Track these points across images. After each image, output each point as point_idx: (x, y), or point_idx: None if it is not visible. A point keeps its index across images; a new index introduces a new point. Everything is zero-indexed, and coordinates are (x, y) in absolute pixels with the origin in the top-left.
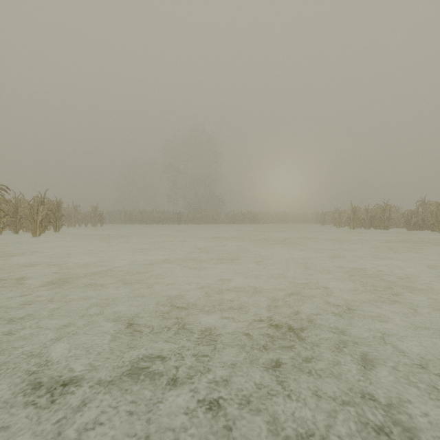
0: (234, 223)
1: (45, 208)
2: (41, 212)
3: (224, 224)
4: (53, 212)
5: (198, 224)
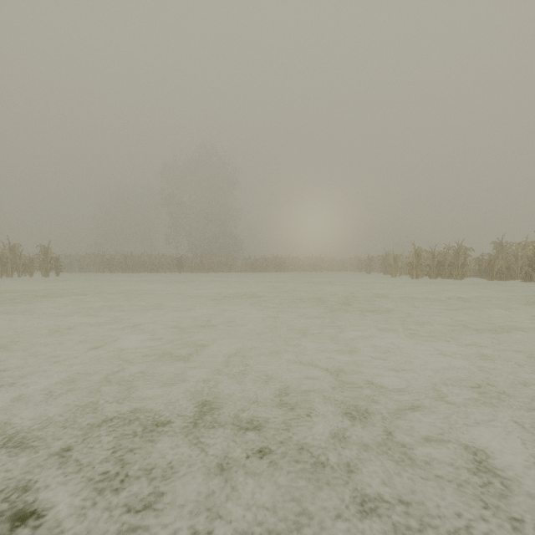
0: (254, 271)
1: None
2: None
3: (242, 272)
4: None
5: (206, 273)
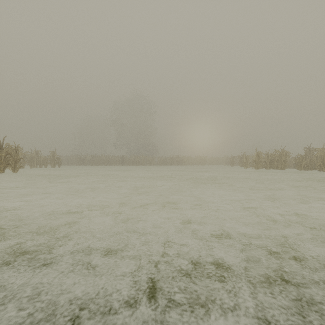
0: (165, 164)
1: (4, 152)
2: (0, 156)
3: (157, 165)
4: (11, 156)
5: (137, 165)
